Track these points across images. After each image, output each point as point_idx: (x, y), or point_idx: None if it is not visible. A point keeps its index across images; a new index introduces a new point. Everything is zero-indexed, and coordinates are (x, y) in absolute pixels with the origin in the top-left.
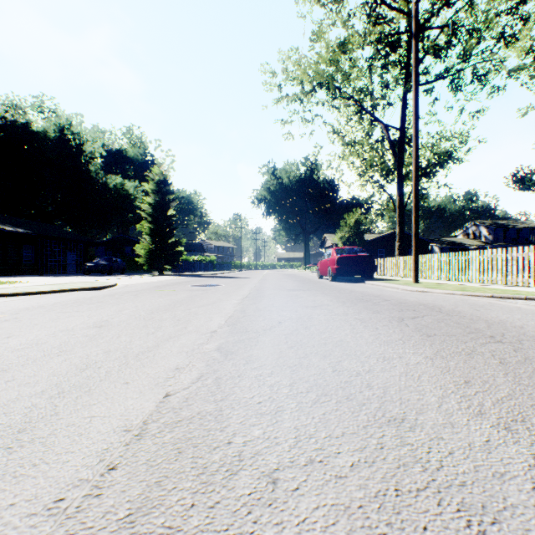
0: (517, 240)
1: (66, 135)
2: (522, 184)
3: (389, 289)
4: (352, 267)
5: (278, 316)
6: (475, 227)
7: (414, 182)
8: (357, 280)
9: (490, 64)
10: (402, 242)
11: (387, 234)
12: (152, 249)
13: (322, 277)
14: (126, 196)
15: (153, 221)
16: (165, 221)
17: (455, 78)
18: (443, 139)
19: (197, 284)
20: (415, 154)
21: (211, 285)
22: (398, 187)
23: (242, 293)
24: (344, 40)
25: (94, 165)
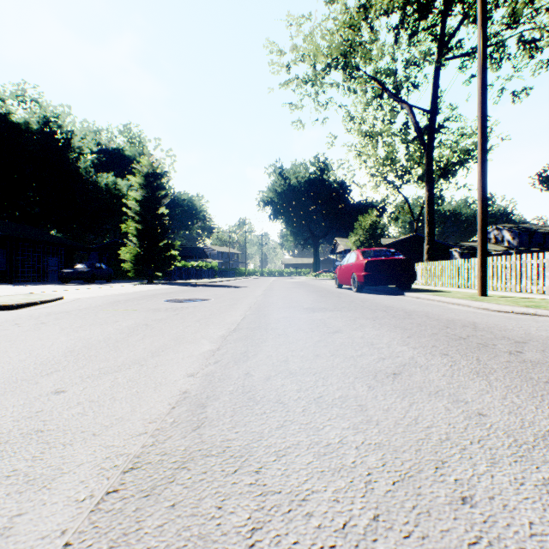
0: (544, 245)
1: (51, 128)
2: (548, 184)
3: (456, 307)
4: (385, 273)
5: (317, 466)
6: (497, 231)
7: (480, 155)
8: (391, 291)
9: (543, 29)
10: (432, 245)
11: (404, 238)
12: (141, 253)
13: (341, 287)
14: (119, 196)
15: (141, 221)
16: (155, 220)
17: (500, 47)
18: (465, 135)
19: (177, 298)
20: (481, 115)
21: (194, 299)
22: (427, 180)
23: (232, 318)
24: (366, 3)
25: (83, 161)
